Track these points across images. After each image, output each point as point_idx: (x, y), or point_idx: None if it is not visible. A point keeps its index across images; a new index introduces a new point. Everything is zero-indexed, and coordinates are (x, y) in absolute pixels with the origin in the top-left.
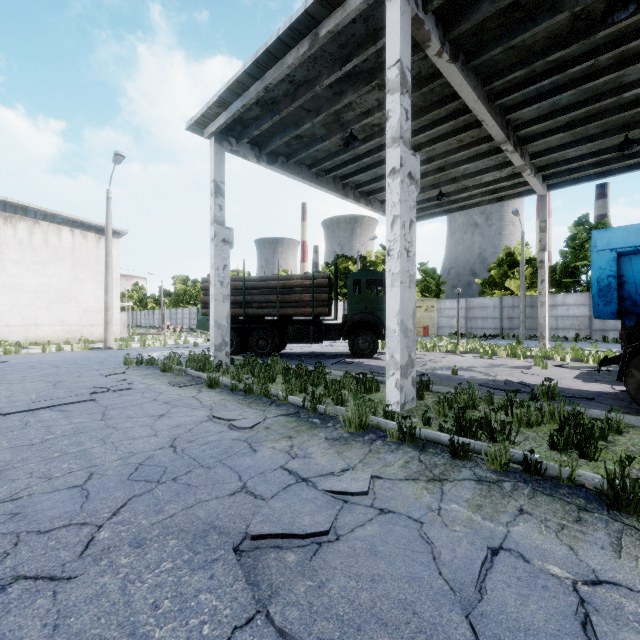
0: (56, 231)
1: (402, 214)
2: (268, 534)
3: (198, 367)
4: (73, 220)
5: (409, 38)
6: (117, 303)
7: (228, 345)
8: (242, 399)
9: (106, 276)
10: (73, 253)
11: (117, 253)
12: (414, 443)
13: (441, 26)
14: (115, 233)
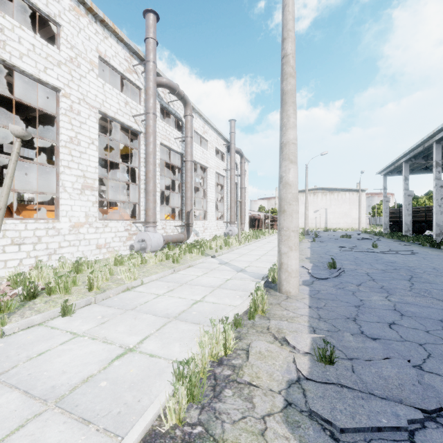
0: (344, 194)
1: (405, 203)
2: (363, 238)
3: (378, 233)
4: (349, 189)
5: (408, 169)
6: (364, 216)
7: (388, 229)
8: (377, 236)
9: (359, 208)
10: (349, 200)
11: (364, 197)
12: (393, 239)
13: (425, 157)
14: (363, 190)
